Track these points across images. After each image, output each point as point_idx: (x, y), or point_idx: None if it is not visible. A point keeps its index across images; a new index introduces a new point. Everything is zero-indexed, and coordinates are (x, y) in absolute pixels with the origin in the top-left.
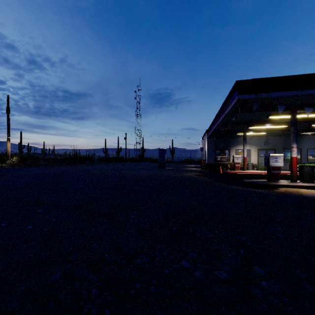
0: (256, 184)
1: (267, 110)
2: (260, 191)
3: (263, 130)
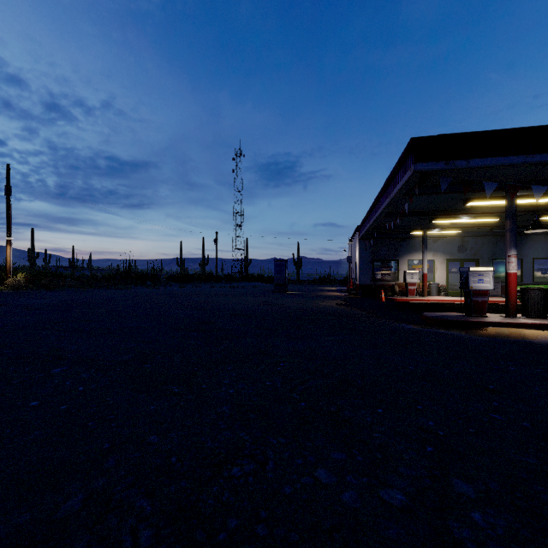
0: (445, 321)
1: (466, 191)
2: (453, 333)
3: (456, 226)
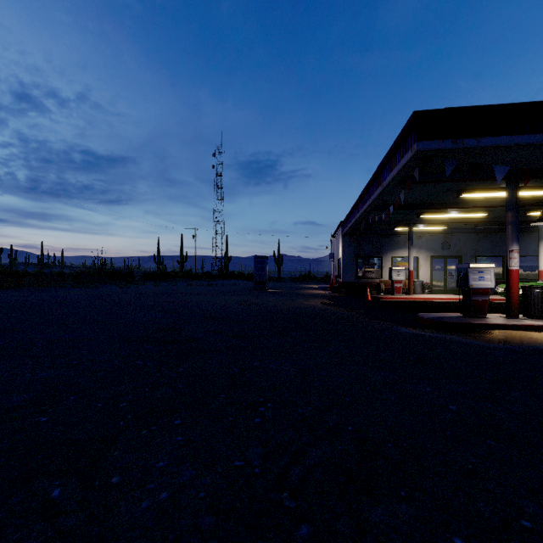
0: (445, 323)
1: (474, 176)
2: (460, 338)
3: (442, 221)
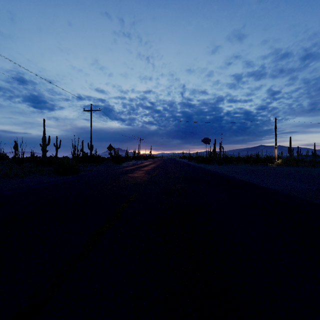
0: None
1: None
2: None
3: None
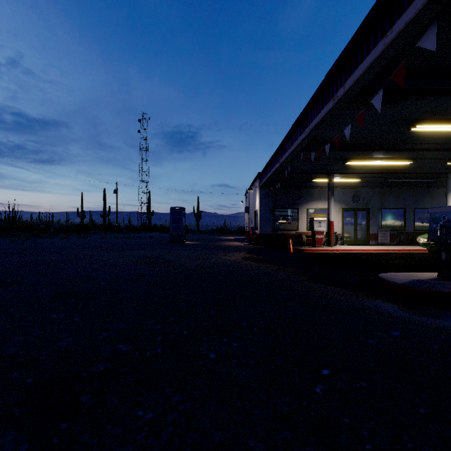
0: (437, 293)
1: None
2: None
3: (362, 171)
